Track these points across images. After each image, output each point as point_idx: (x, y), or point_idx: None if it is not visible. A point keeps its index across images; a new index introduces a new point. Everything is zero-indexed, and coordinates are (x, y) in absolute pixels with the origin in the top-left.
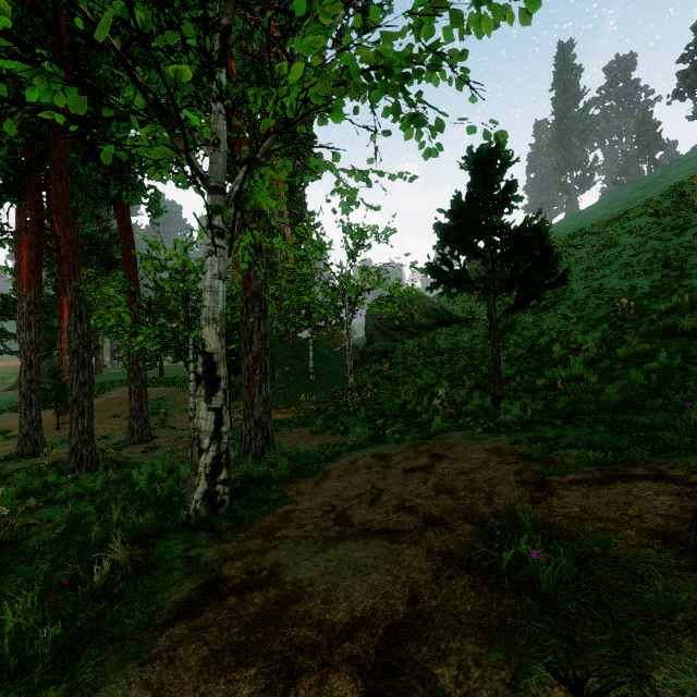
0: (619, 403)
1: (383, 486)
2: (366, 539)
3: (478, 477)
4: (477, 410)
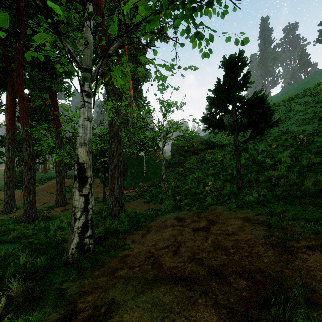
0: (314, 191)
1: (181, 240)
2: (171, 284)
3: (240, 238)
4: (229, 192)
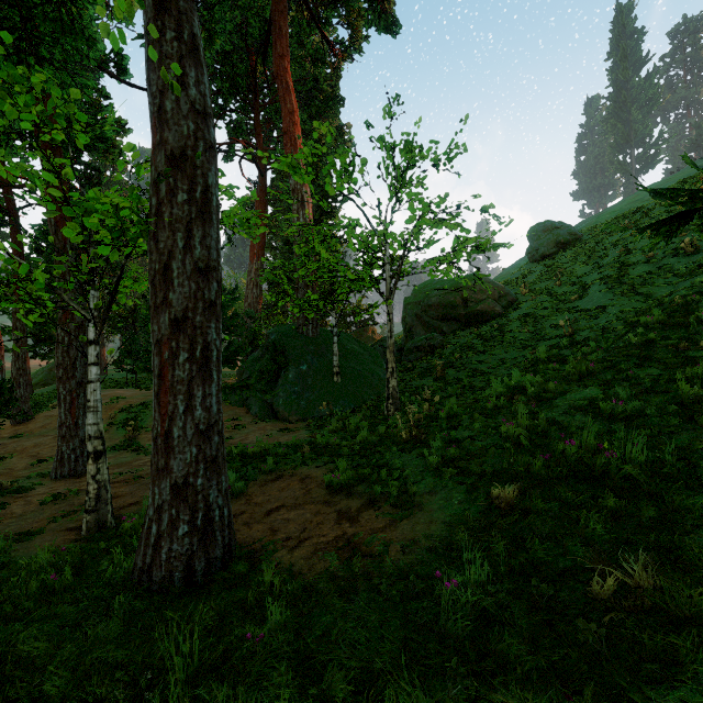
0: None
1: None
2: None
3: None
4: None
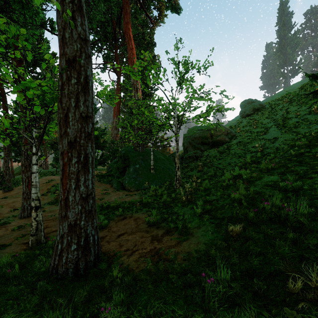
0: None
1: None
2: None
3: None
4: None
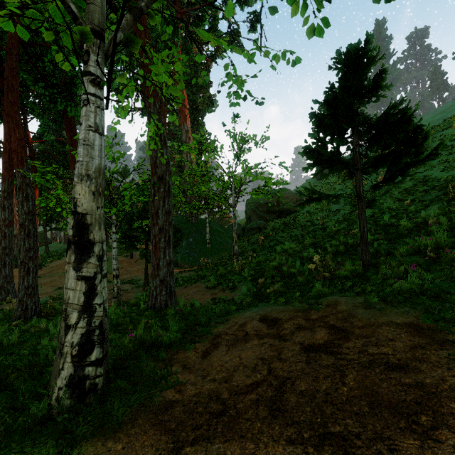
0: None
1: (283, 372)
2: None
3: (428, 381)
4: (350, 273)
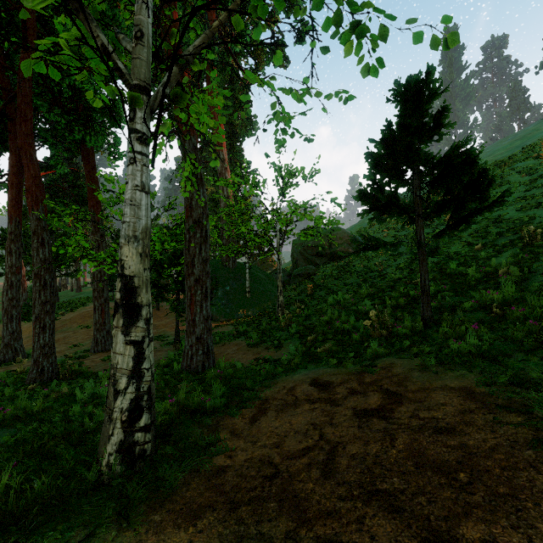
0: None
1: (335, 437)
2: None
3: (471, 443)
4: (409, 331)
